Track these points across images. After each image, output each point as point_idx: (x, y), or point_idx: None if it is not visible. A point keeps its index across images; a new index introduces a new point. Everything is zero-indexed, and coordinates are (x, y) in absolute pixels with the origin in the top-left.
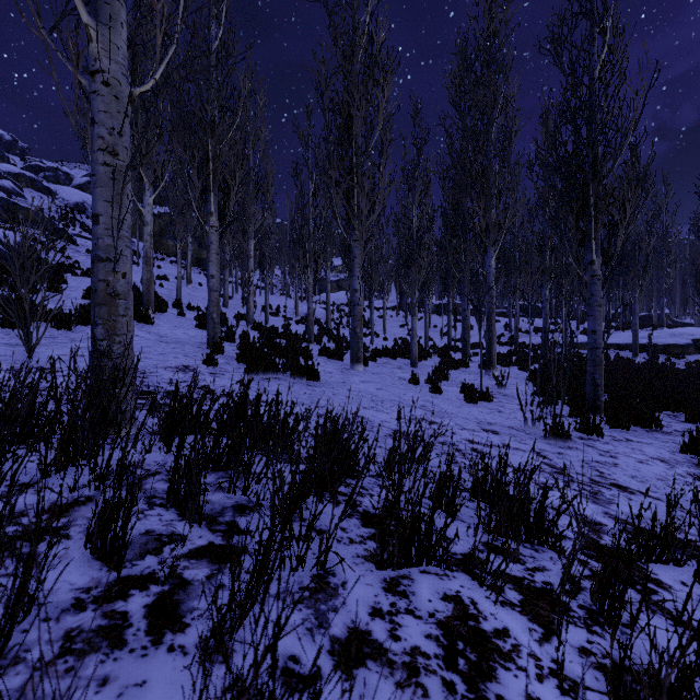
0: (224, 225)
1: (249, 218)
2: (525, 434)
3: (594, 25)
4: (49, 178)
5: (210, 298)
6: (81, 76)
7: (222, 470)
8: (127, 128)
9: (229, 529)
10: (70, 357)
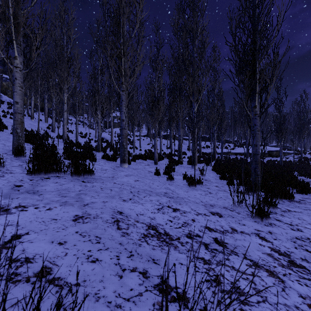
0: (29, 69)
1: (64, 81)
2: (237, 214)
3: None
4: None
5: (15, 118)
6: None
7: None
8: None
9: None
10: None
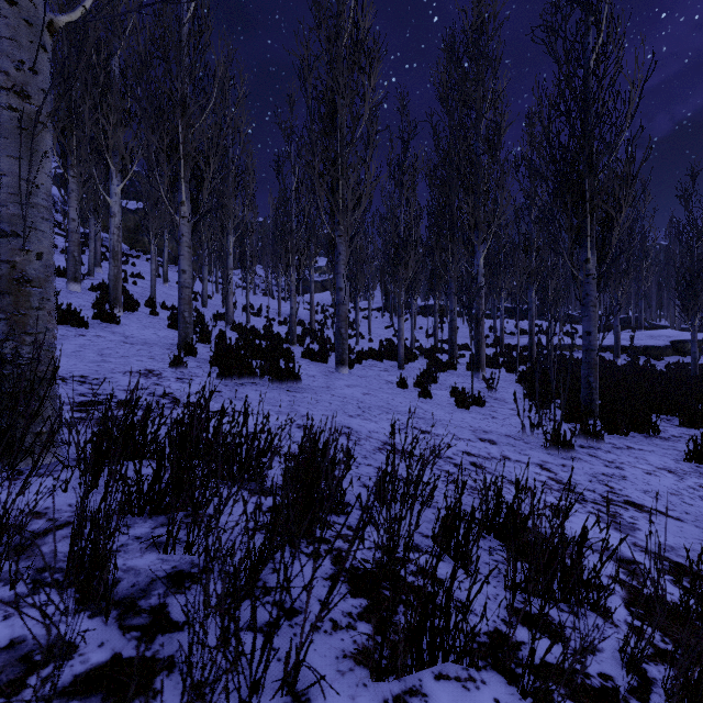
0: (197, 216)
1: (229, 213)
2: (524, 444)
3: (589, 13)
4: None
5: (181, 295)
6: None
7: (164, 514)
8: (44, 66)
9: (151, 623)
10: None
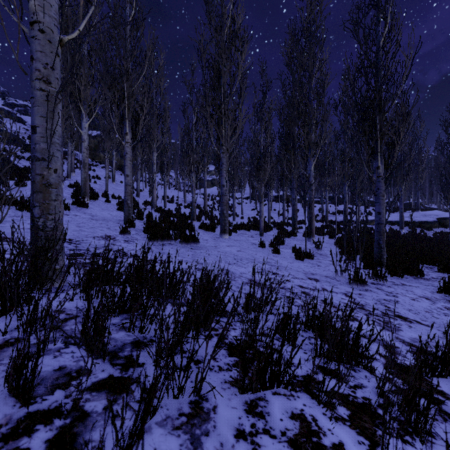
0: (135, 142)
1: (153, 138)
2: (336, 281)
3: (379, 12)
4: (21, 112)
5: (126, 190)
6: (23, 25)
7: (126, 313)
8: (58, 64)
9: (126, 363)
10: (13, 230)
